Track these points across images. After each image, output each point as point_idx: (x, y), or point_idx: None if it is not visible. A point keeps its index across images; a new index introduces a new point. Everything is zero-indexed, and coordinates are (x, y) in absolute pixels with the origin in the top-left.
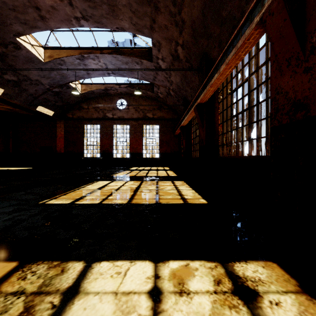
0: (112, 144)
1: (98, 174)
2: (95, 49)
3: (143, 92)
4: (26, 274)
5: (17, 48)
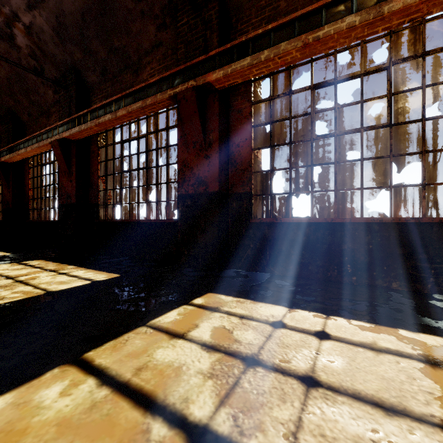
0: None
1: None
2: None
3: None
4: None
5: None
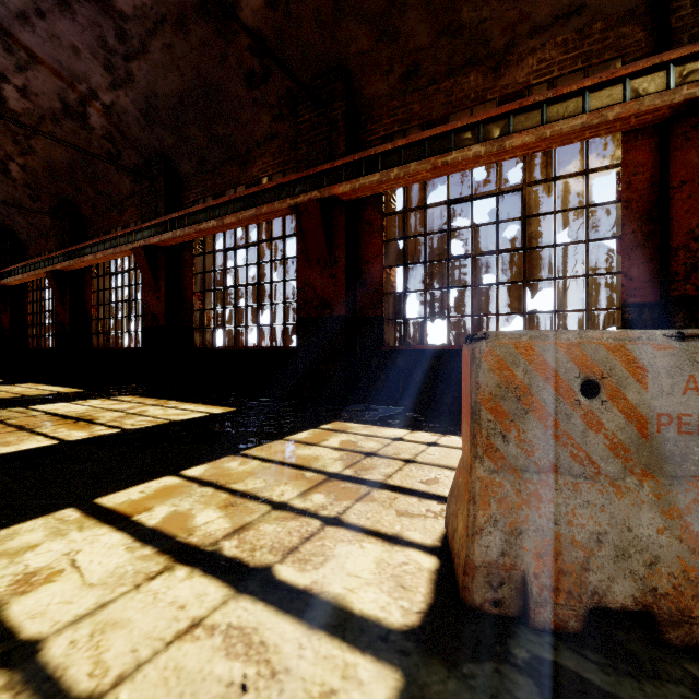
0: None
1: None
2: None
3: None
4: None
5: None
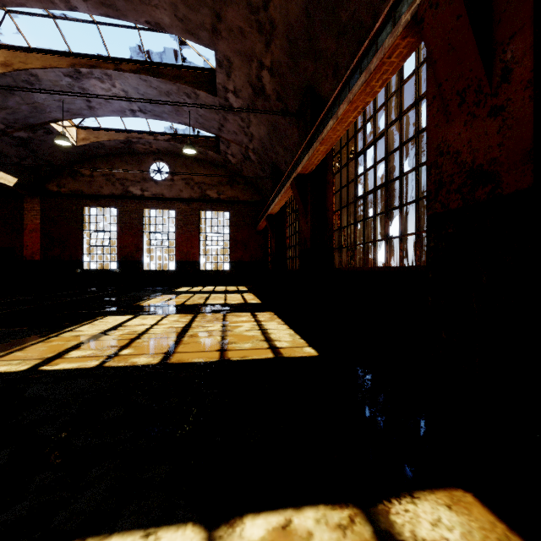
0: (142, 246)
1: (108, 301)
2: (103, 59)
3: (201, 152)
4: None
5: None
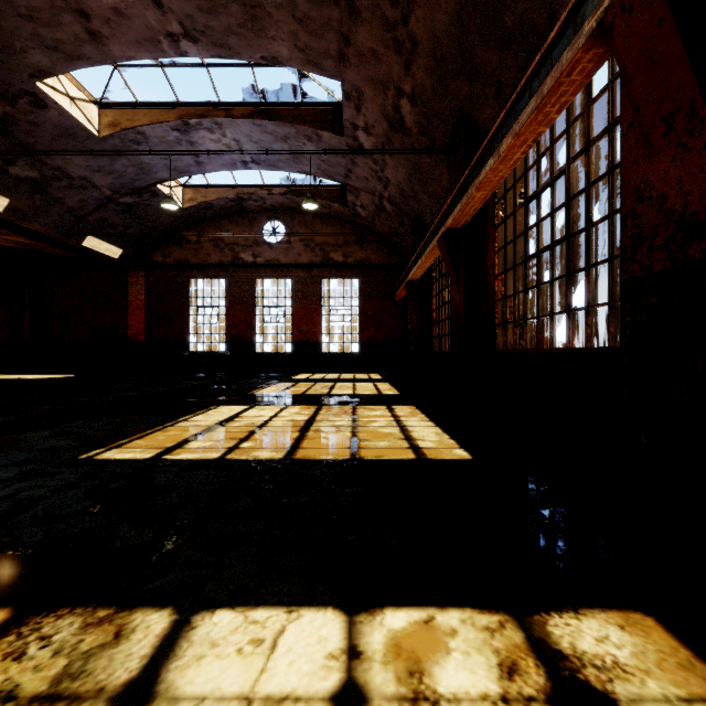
0: (254, 323)
1: (219, 389)
2: (213, 106)
3: (323, 205)
4: (27, 643)
5: (37, 105)
